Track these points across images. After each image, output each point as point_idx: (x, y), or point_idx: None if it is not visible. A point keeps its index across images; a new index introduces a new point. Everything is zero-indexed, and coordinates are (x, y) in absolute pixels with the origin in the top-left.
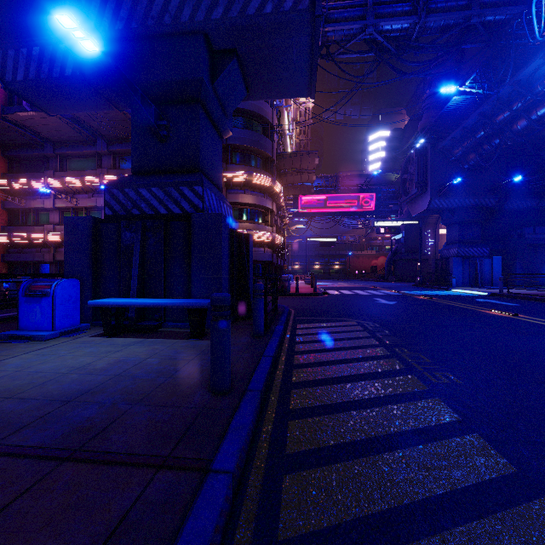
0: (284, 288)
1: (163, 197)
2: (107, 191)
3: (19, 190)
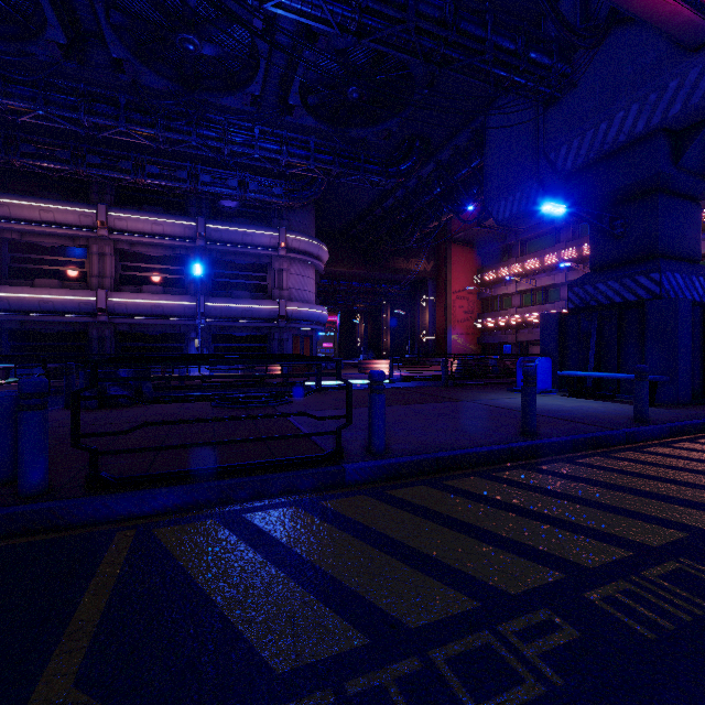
0: None
1: (617, 289)
2: (569, 290)
3: (488, 281)
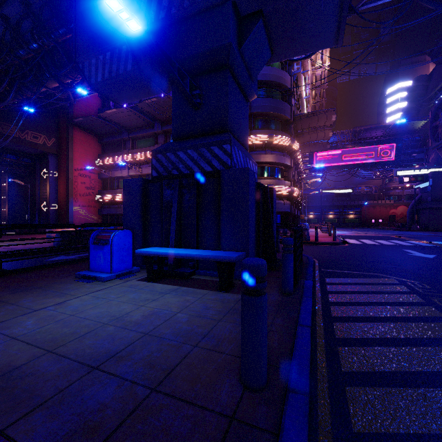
0: (303, 236)
1: (196, 158)
2: (154, 156)
3: (108, 165)
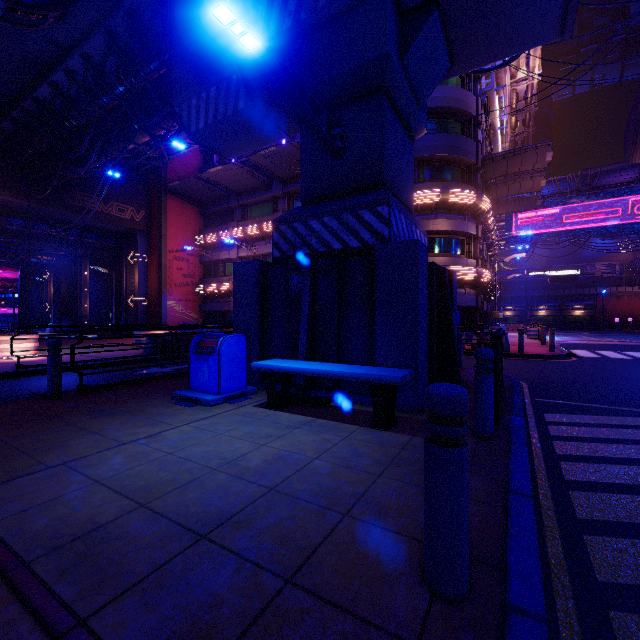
0: None
1: (336, 228)
2: (275, 228)
3: (211, 244)
